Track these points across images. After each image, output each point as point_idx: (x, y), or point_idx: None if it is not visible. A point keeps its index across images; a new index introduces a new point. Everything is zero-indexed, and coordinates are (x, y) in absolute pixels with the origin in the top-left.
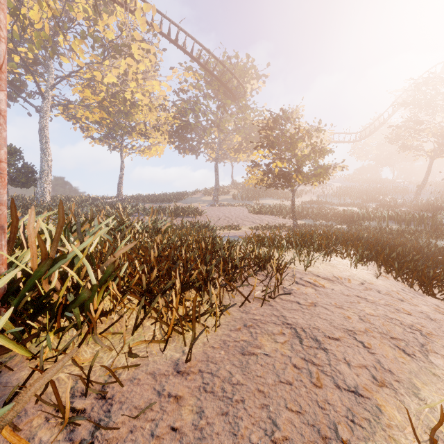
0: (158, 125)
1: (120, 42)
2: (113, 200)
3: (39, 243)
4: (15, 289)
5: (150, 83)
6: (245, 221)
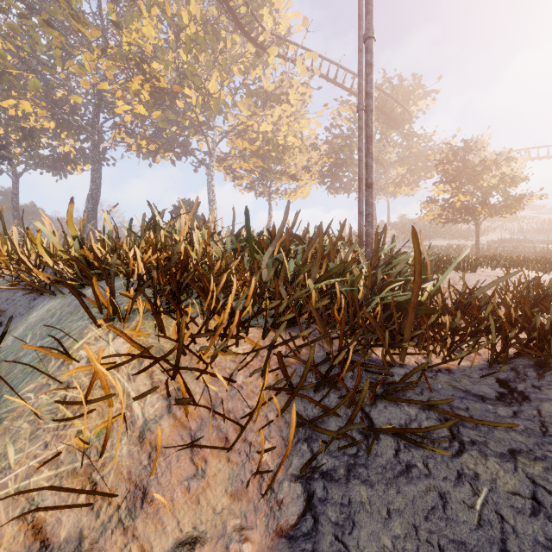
0: (308, 166)
1: (278, 92)
2: None
3: None
4: None
5: (303, 125)
6: None
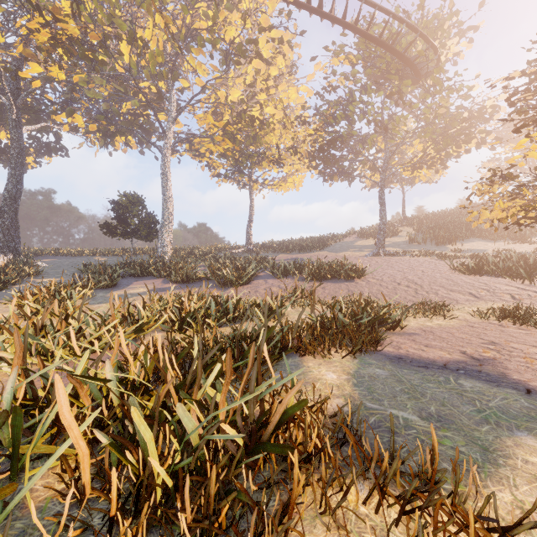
0: (295, 146)
1: (244, 39)
2: (241, 250)
3: None
4: None
5: (283, 88)
6: (453, 292)
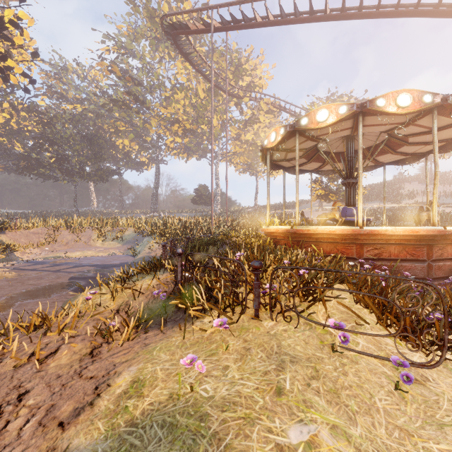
0: None
1: (253, 118)
2: (251, 209)
3: (231, 222)
4: (228, 227)
5: None
6: None
